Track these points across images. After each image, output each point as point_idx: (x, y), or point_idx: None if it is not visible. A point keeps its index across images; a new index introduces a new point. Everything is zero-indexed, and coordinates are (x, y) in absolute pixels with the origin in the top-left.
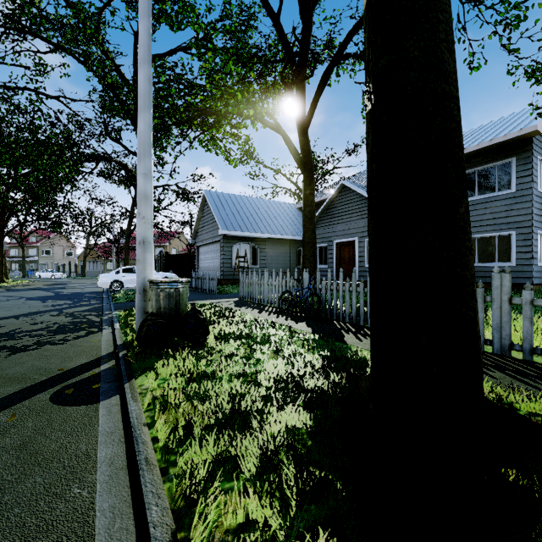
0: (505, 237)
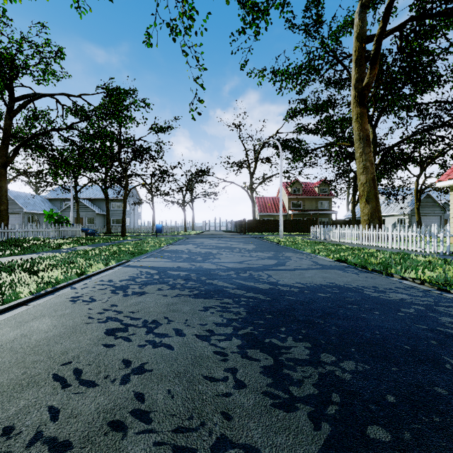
0: (120, 219)
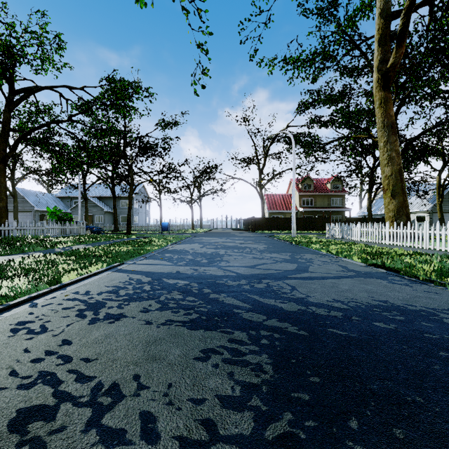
0: None
